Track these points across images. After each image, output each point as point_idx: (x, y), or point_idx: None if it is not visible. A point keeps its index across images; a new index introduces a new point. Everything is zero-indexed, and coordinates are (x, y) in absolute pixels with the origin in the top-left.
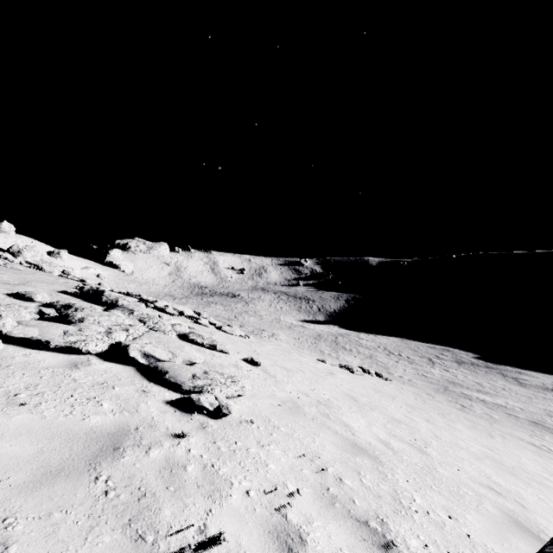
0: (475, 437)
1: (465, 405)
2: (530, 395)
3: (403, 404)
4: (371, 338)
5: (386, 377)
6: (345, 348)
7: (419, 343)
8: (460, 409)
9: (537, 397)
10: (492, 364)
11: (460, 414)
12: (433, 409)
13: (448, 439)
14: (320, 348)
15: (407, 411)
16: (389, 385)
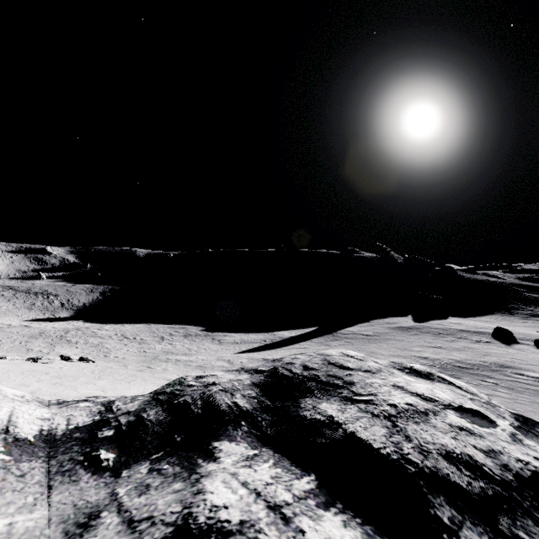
0: (105, 385)
1: (153, 366)
2: (219, 349)
3: (50, 376)
4: (115, 327)
5: (96, 360)
6: (70, 341)
7: (162, 325)
8: (139, 370)
9: (223, 350)
10: (211, 333)
11: (133, 373)
12: (95, 375)
13: (51, 392)
14: (29, 346)
15: (38, 381)
16: (79, 366)
